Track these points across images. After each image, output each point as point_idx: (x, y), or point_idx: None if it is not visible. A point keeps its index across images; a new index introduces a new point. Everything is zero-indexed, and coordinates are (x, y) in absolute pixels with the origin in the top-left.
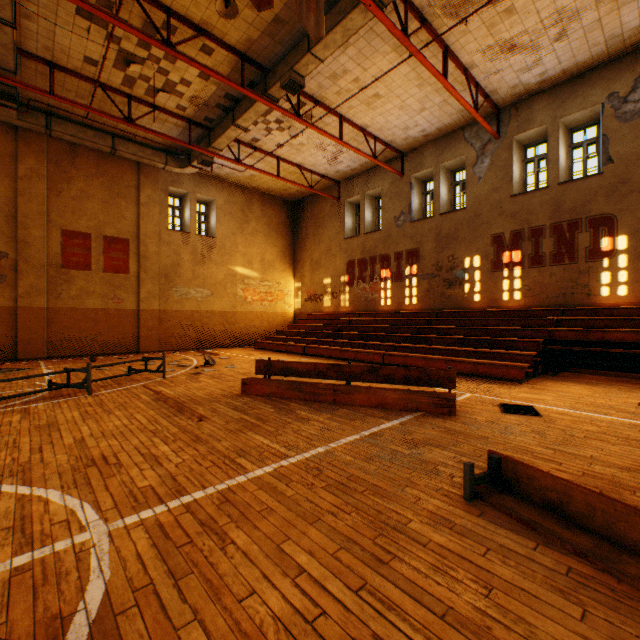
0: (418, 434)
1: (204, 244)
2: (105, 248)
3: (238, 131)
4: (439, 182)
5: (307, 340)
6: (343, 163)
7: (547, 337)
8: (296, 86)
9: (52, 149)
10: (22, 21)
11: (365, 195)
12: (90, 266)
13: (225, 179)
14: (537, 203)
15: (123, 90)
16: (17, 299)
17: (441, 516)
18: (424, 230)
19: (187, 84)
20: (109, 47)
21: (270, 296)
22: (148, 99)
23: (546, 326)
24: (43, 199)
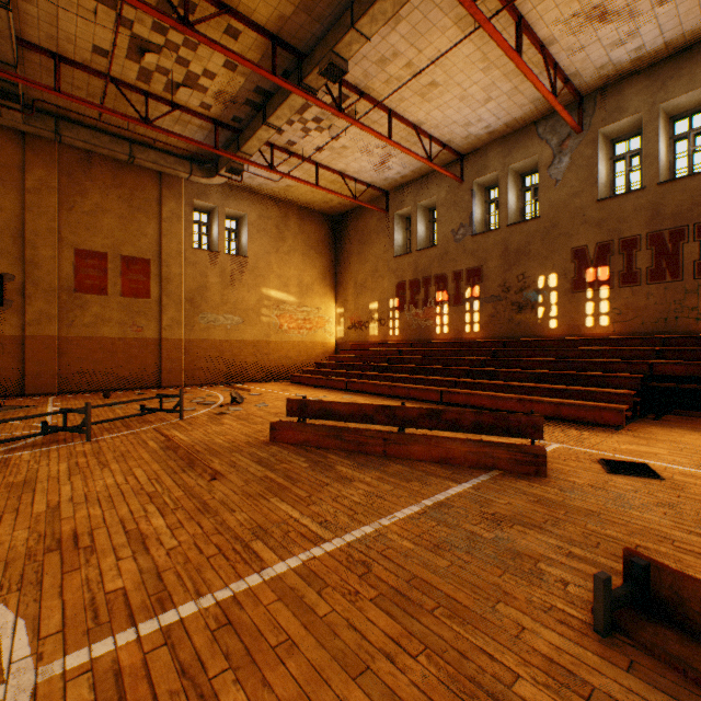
0: (500, 505)
1: (234, 265)
2: (123, 269)
3: (270, 131)
4: (506, 187)
5: (350, 374)
6: (392, 169)
7: (647, 372)
8: (337, 72)
9: (64, 158)
10: (20, 4)
11: (417, 206)
12: (106, 290)
13: (258, 191)
14: (630, 208)
15: (139, 86)
16: (25, 327)
17: (565, 668)
18: (488, 245)
19: (211, 76)
20: (118, 31)
21: (309, 323)
22: (168, 96)
23: (644, 358)
24: (53, 214)
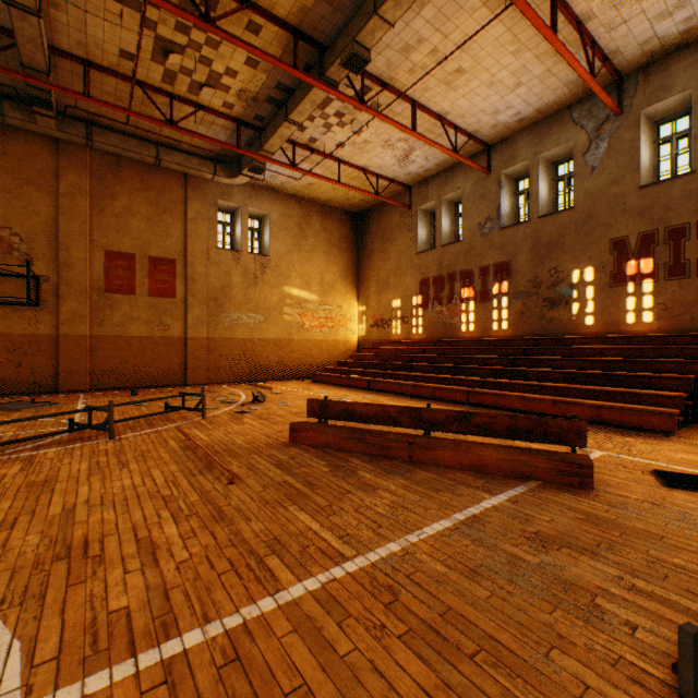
0: (542, 523)
1: (257, 264)
2: (150, 270)
3: (292, 128)
4: (537, 177)
5: (373, 373)
6: (415, 163)
7: None
8: (359, 62)
9: (95, 163)
10: (51, 12)
11: (442, 200)
12: (134, 290)
13: (280, 190)
14: (677, 194)
15: (164, 88)
16: (59, 326)
17: None
18: (517, 238)
19: (233, 75)
20: (143, 32)
21: (330, 322)
22: (191, 97)
23: (695, 357)
24: (85, 217)
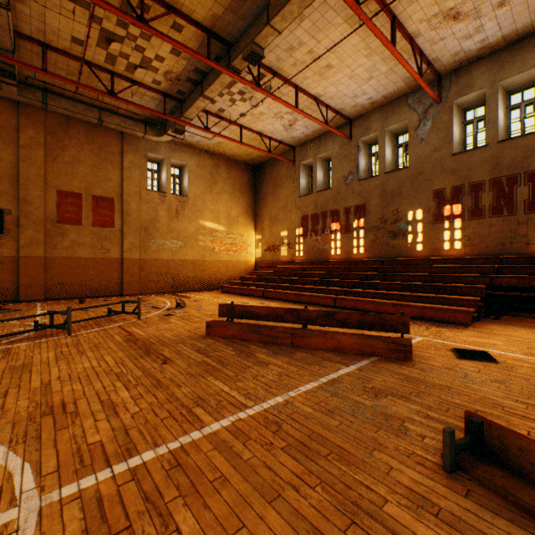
0: (377, 382)
1: (178, 202)
2: (94, 206)
3: (206, 102)
4: (384, 144)
5: (266, 285)
6: (298, 130)
7: (489, 283)
8: (256, 57)
9: (49, 121)
10: (16, 5)
11: (317, 158)
12: (81, 221)
13: (196, 146)
14: (477, 160)
15: (106, 67)
16: (19, 249)
17: (421, 495)
18: (370, 187)
19: (161, 60)
20: (91, 26)
21: (235, 247)
22: (128, 75)
23: (487, 273)
24: (41, 164)
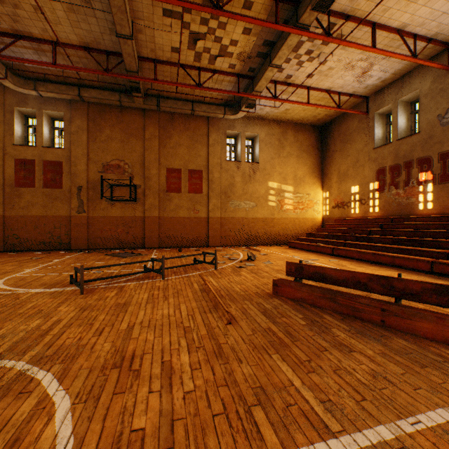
0: None
1: (250, 168)
2: (189, 177)
3: (274, 70)
4: None
5: (335, 242)
6: (373, 76)
7: None
8: (326, 2)
9: (161, 119)
10: (138, 36)
11: (398, 102)
12: (180, 190)
13: (265, 118)
14: None
15: (195, 65)
16: (145, 212)
17: None
18: None
19: (234, 44)
20: (182, 31)
21: (301, 205)
22: (210, 67)
23: None
24: (157, 151)
